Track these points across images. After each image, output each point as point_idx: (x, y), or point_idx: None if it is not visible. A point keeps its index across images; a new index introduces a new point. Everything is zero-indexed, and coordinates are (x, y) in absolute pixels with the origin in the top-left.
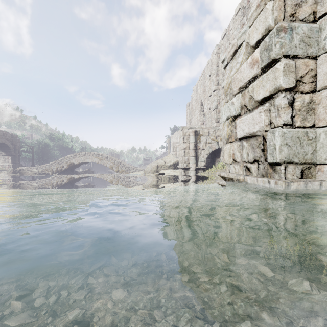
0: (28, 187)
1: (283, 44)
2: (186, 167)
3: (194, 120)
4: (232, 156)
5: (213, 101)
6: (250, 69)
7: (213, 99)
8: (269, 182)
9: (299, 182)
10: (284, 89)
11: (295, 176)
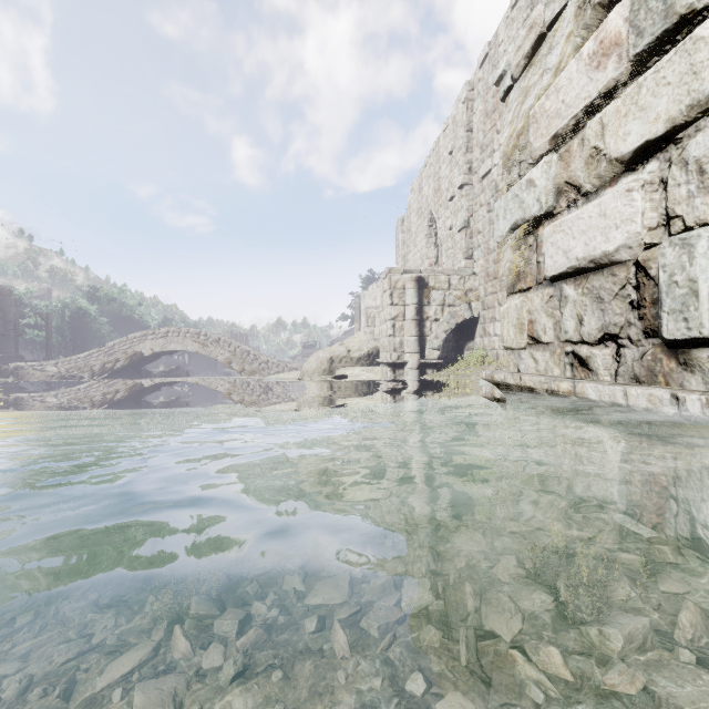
0: (32, 408)
1: None
2: (397, 362)
3: (415, 256)
4: (526, 328)
5: (459, 211)
6: (592, 73)
7: (458, 205)
8: (676, 399)
9: None
10: None
11: None
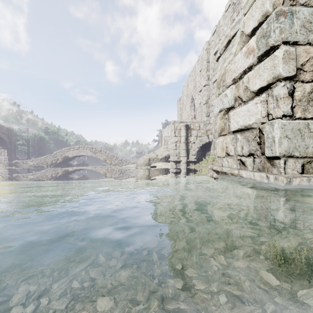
0: (23, 179)
1: (283, 29)
2: (177, 160)
3: (185, 114)
4: (225, 149)
5: (204, 96)
6: (245, 59)
7: (203, 94)
8: (267, 177)
9: (301, 178)
10: (284, 77)
11: (295, 170)
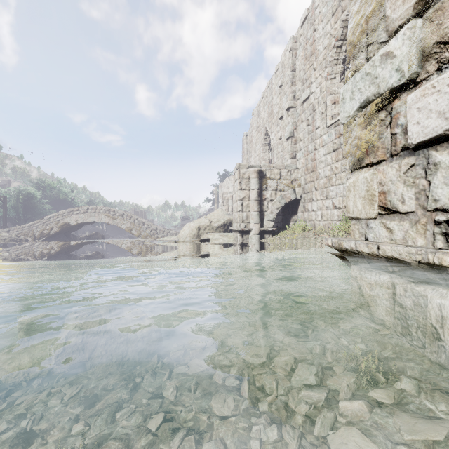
0: None
1: None
2: (244, 230)
3: (255, 158)
4: (377, 199)
5: (287, 126)
6: None
7: (286, 122)
8: None
9: None
10: None
11: None
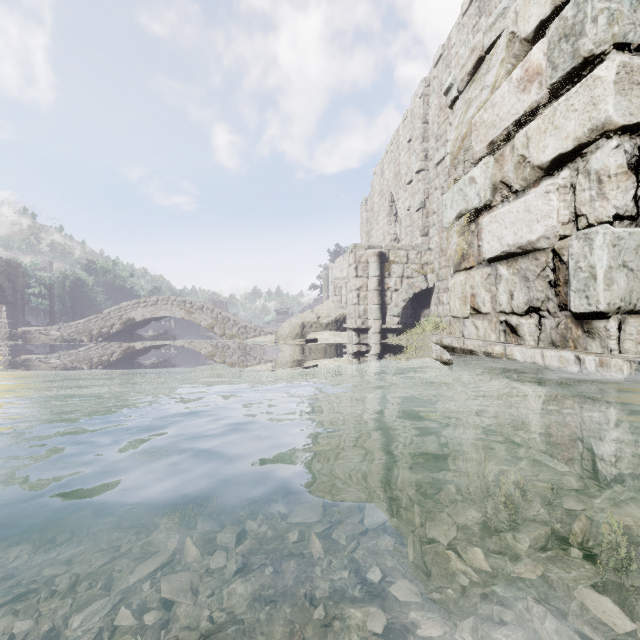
0: (39, 367)
1: (615, 14)
2: (361, 327)
3: (377, 232)
4: (469, 301)
5: (417, 194)
6: (519, 95)
7: (416, 188)
8: (578, 360)
9: None
10: (619, 127)
11: None
